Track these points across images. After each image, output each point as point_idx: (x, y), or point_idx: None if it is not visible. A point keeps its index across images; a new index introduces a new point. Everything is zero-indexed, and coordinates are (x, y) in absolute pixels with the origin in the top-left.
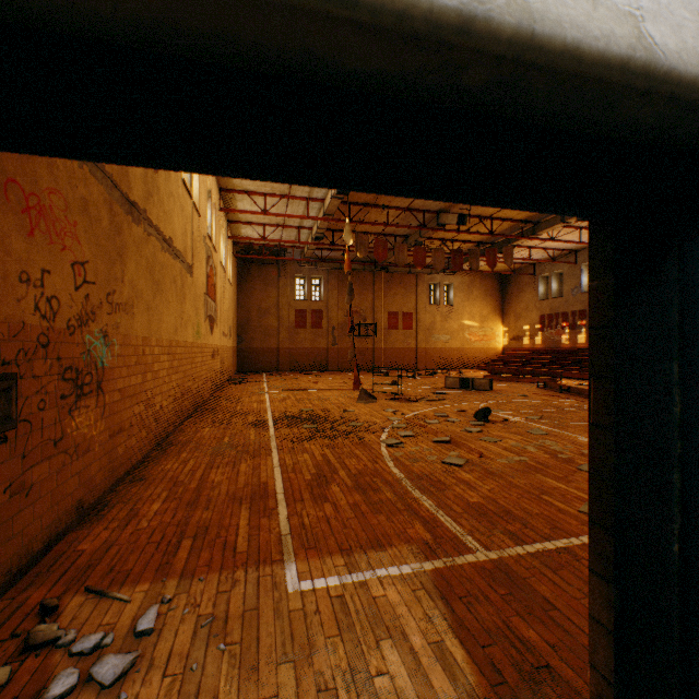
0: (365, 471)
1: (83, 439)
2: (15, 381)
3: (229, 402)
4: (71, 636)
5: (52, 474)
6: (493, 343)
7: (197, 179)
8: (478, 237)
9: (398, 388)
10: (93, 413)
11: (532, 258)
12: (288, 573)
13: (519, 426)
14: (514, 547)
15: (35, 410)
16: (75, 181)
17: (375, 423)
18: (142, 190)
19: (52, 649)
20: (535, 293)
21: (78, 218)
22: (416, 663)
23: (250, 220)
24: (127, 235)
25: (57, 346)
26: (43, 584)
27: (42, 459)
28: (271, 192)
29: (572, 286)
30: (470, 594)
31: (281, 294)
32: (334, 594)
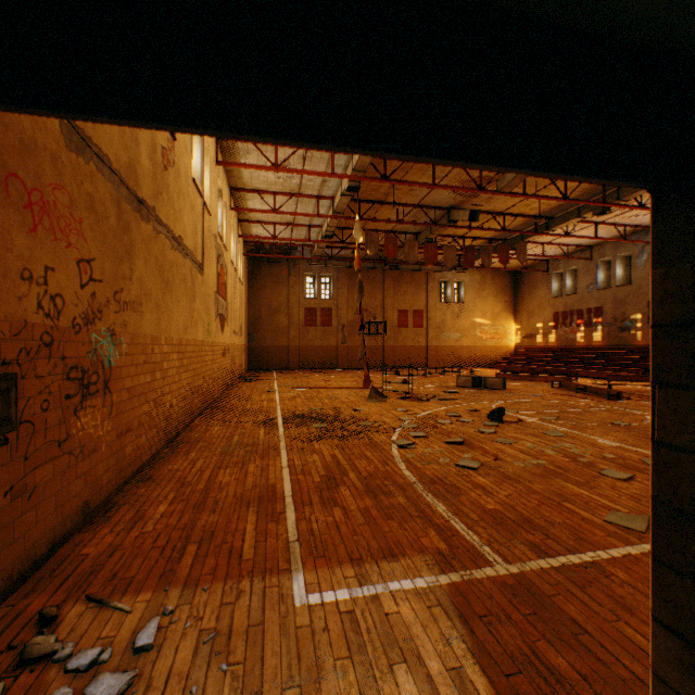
0: (376, 473)
1: (89, 439)
2: (15, 382)
3: (240, 400)
4: (68, 650)
5: (57, 476)
6: (505, 341)
7: (207, 178)
8: (490, 233)
9: (408, 387)
10: (99, 413)
11: (545, 254)
12: (296, 585)
13: (535, 427)
14: (537, 560)
15: (38, 410)
16: (81, 177)
17: (385, 422)
18: (151, 188)
19: (48, 664)
20: (549, 290)
21: (83, 215)
22: (434, 693)
23: (261, 219)
24: (135, 233)
25: (61, 345)
26: (44, 591)
27: (45, 460)
28: (281, 191)
29: (588, 283)
30: (490, 613)
31: (291, 292)
32: (344, 609)
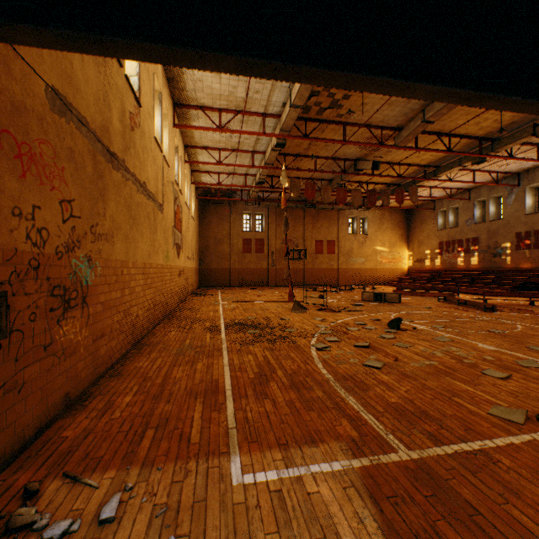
0: (298, 371)
1: (70, 344)
2: (5, 298)
3: (191, 311)
4: (45, 520)
5: (42, 373)
6: (400, 264)
7: (166, 138)
8: (388, 180)
9: (324, 300)
10: (78, 322)
11: (432, 196)
12: (233, 466)
13: (426, 334)
14: (433, 448)
15: (26, 321)
16: (63, 134)
17: (306, 329)
18: (121, 144)
19: (28, 532)
20: (435, 224)
21: (65, 165)
22: None
23: (208, 169)
24: (108, 179)
25: (46, 269)
26: (30, 468)
27: (32, 361)
28: (224, 147)
29: (466, 218)
30: (396, 494)
31: (232, 227)
32: (273, 489)
